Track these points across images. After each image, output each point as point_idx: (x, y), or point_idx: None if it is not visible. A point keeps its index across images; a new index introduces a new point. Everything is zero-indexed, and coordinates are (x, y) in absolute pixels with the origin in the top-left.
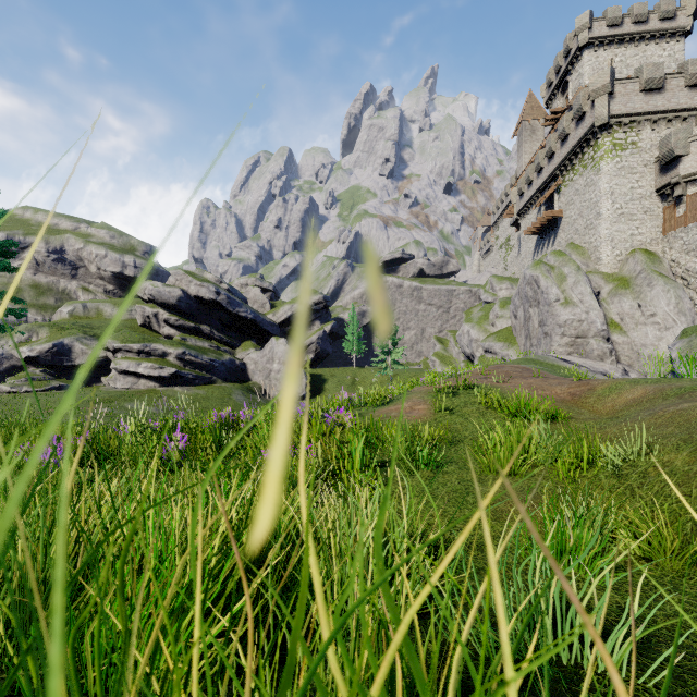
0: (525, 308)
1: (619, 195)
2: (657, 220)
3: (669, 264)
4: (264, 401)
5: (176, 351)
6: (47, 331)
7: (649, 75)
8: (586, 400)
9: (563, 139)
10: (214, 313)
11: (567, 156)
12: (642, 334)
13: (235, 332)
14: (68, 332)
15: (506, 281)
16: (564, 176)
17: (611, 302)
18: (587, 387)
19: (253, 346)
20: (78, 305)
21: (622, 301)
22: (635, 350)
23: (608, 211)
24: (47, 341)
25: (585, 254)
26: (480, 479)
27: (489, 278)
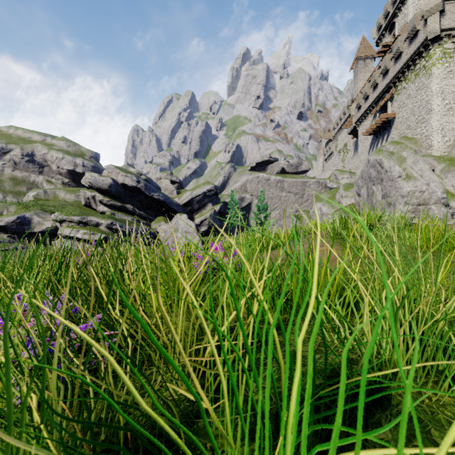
0: (368, 187)
1: (448, 93)
2: None
3: None
4: None
5: (106, 222)
6: (14, 208)
7: None
8: None
9: (397, 57)
10: (135, 196)
11: (401, 69)
12: None
13: (151, 210)
14: (29, 209)
15: (347, 172)
16: (397, 87)
17: (445, 177)
18: None
19: (163, 220)
20: (41, 191)
21: None
22: None
23: (438, 107)
24: (13, 214)
25: (417, 143)
26: None
27: (333, 171)
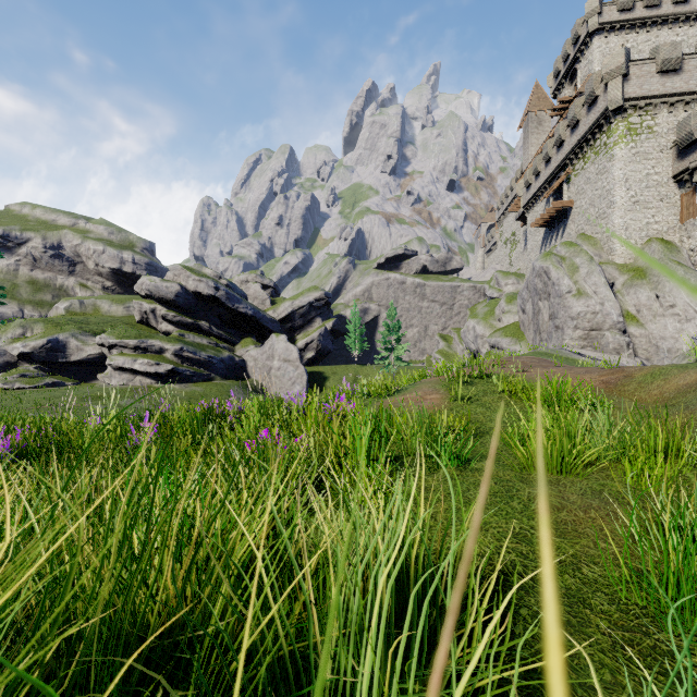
0: (534, 302)
1: (633, 182)
2: (674, 208)
3: (687, 253)
4: (263, 398)
5: (174, 347)
6: (42, 327)
7: (666, 55)
8: (624, 388)
9: (573, 126)
10: (212, 309)
11: (578, 143)
12: (660, 327)
13: (235, 329)
14: (63, 328)
15: (512, 276)
16: (574, 165)
17: (626, 293)
18: (622, 374)
19: (252, 343)
20: (75, 301)
21: (638, 292)
22: (653, 343)
23: (622, 199)
24: (41, 337)
25: (597, 244)
26: (523, 478)
27: (494, 273)
